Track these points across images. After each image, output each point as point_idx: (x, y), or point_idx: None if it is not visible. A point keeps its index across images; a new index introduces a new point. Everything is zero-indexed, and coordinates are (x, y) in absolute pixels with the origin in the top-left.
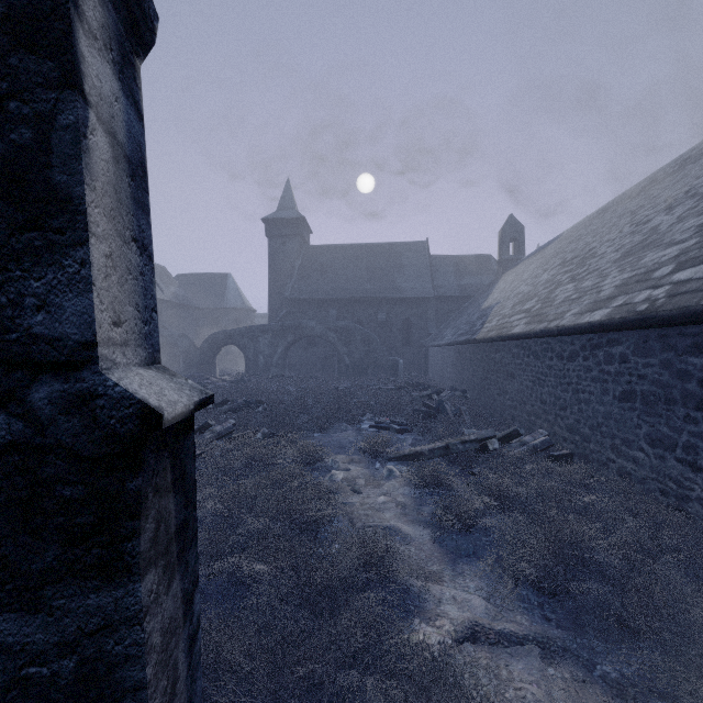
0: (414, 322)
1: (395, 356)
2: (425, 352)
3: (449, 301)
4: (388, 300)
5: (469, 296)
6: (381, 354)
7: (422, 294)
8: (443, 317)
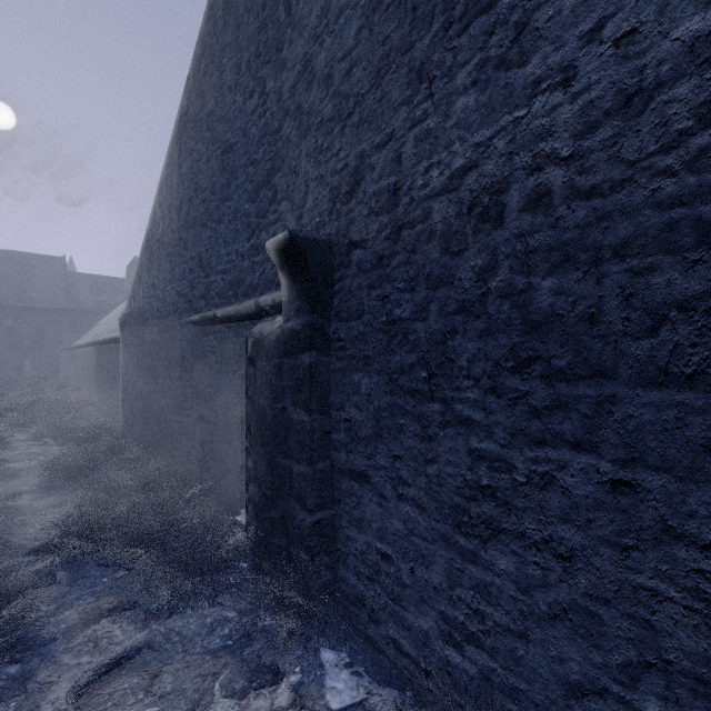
0: (47, 329)
1: (25, 358)
2: (57, 354)
3: (85, 313)
4: (16, 307)
5: (104, 310)
6: (5, 356)
7: (56, 306)
8: (78, 326)
